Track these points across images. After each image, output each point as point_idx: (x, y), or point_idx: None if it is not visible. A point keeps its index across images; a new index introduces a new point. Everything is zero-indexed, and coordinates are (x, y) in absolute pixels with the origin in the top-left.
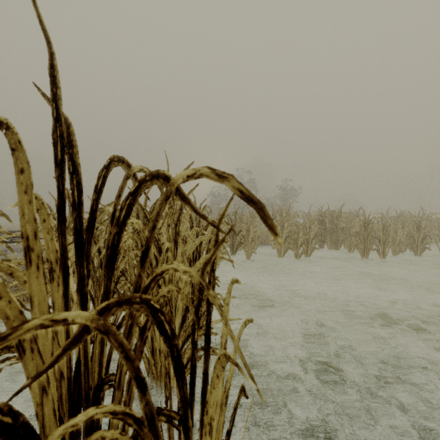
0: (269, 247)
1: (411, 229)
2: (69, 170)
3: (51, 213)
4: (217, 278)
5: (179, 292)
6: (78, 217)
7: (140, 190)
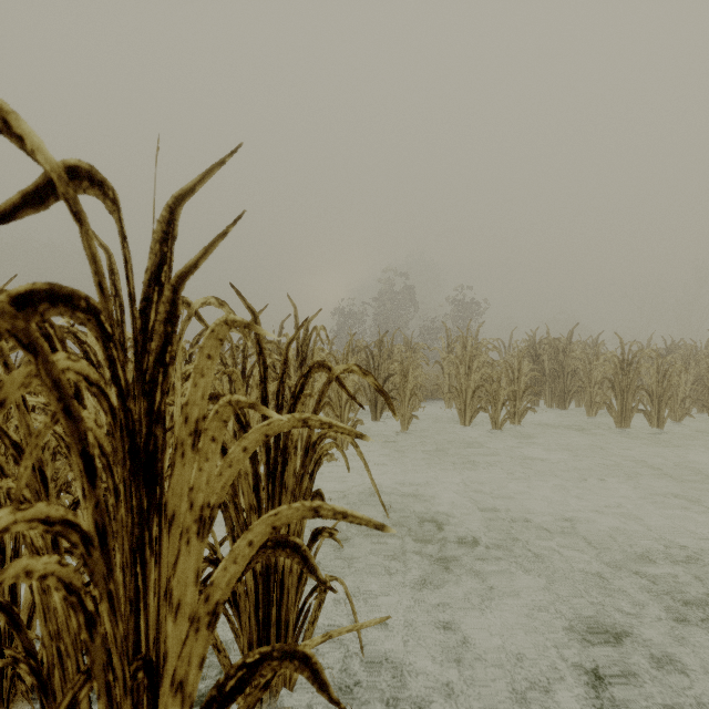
0: (441, 404)
1: (705, 373)
2: None
3: None
4: (334, 534)
5: None
6: None
7: None
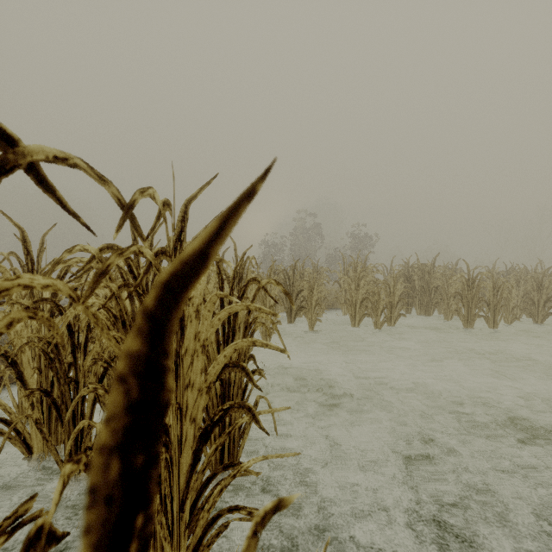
0: (339, 312)
1: (529, 289)
2: None
3: None
4: (261, 372)
5: None
6: None
7: None
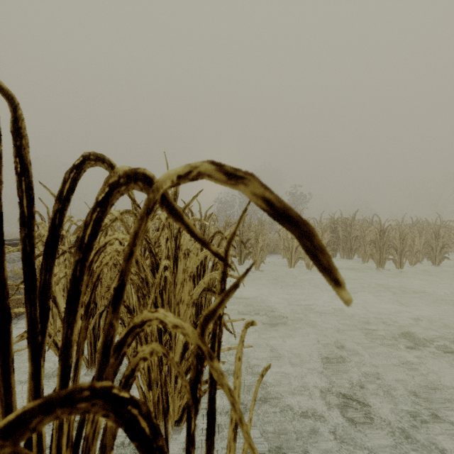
0: (279, 256)
1: (429, 238)
2: (15, 169)
3: (36, 222)
4: None
5: (167, 356)
6: (27, 236)
7: (111, 198)
